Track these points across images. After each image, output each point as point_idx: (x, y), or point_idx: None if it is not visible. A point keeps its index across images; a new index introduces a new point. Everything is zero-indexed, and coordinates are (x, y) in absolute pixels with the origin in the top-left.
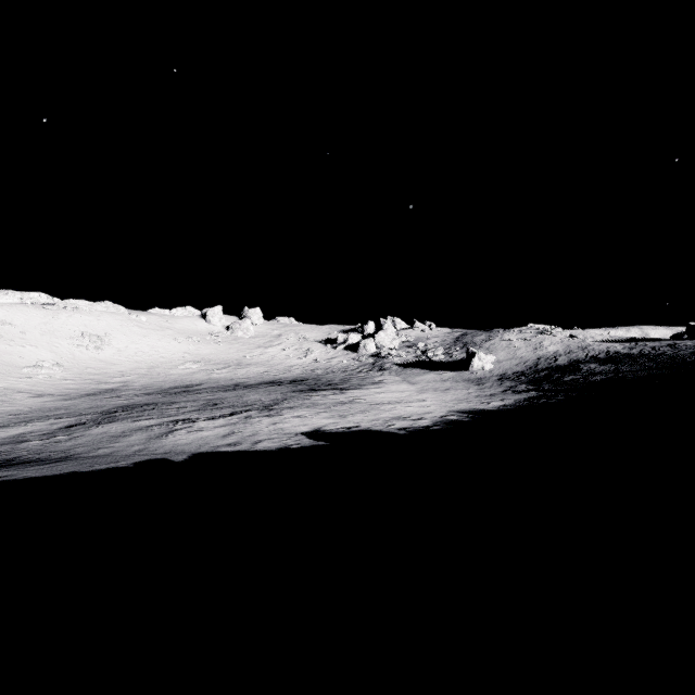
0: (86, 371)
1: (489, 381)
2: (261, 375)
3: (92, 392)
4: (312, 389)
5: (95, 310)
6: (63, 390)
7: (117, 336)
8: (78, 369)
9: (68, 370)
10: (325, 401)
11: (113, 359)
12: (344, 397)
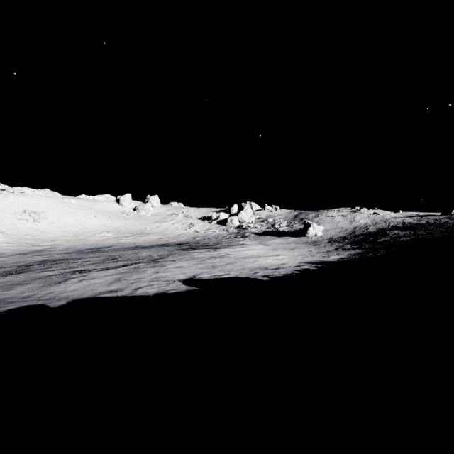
0: (24, 237)
1: (322, 243)
2: (156, 240)
3: (24, 252)
4: (192, 248)
5: (36, 194)
6: (1, 250)
7: (52, 213)
8: (18, 236)
9: (10, 236)
10: (201, 256)
11: (47, 229)
12: (216, 253)
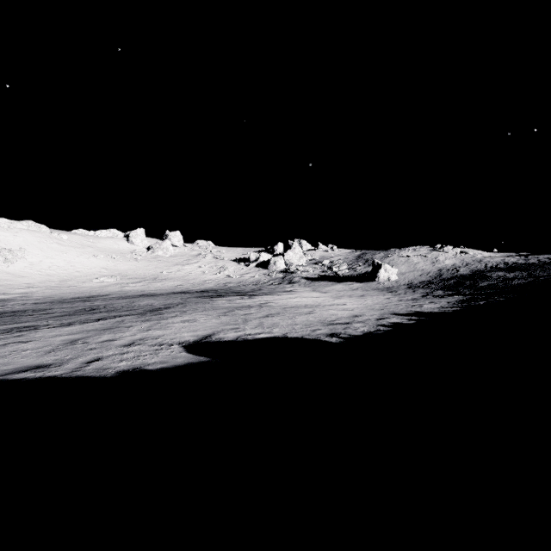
0: None
1: (399, 289)
2: (174, 287)
3: None
4: (218, 295)
5: (14, 227)
6: None
7: (33, 251)
8: None
9: None
10: (229, 304)
11: (22, 272)
12: (253, 301)
